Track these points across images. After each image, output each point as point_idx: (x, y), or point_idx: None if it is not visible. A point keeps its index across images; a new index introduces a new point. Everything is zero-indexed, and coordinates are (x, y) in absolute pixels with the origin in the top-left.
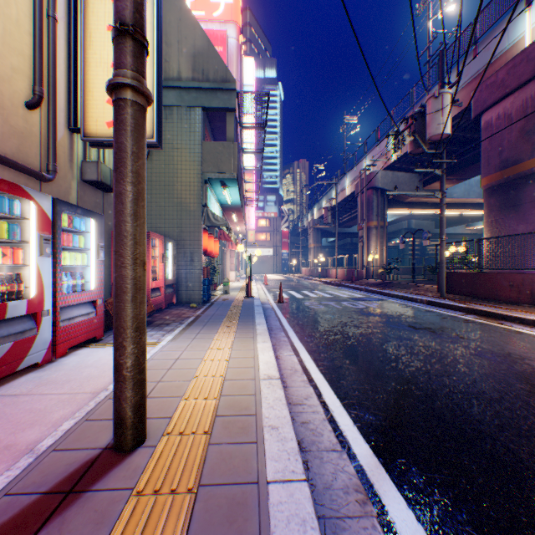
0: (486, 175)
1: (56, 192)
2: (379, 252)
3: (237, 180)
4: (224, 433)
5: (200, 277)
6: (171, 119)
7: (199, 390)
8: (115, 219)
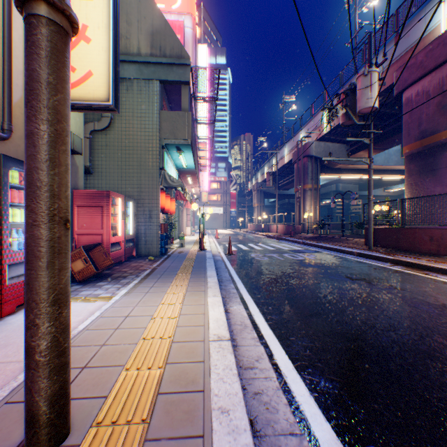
0: (406, 144)
1: (13, 151)
2: (313, 211)
3: (191, 146)
4: (165, 421)
5: (157, 232)
6: (132, 91)
7: (143, 357)
8: (26, 165)
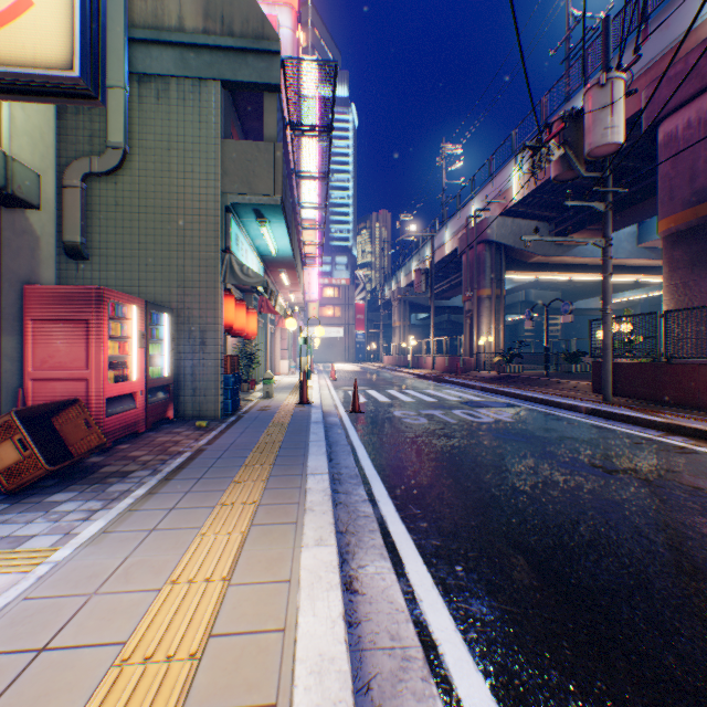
0: (667, 215)
1: None
2: (494, 333)
3: (284, 211)
4: None
5: (217, 372)
6: (167, 99)
7: None
8: None
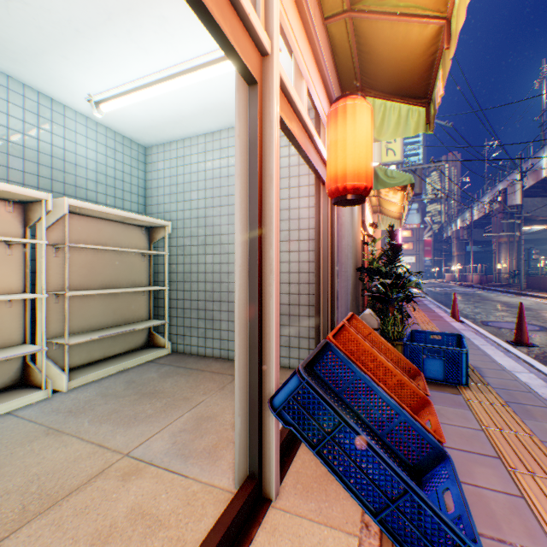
0: None
1: None
2: (509, 262)
3: None
4: None
5: None
6: None
7: None
8: None
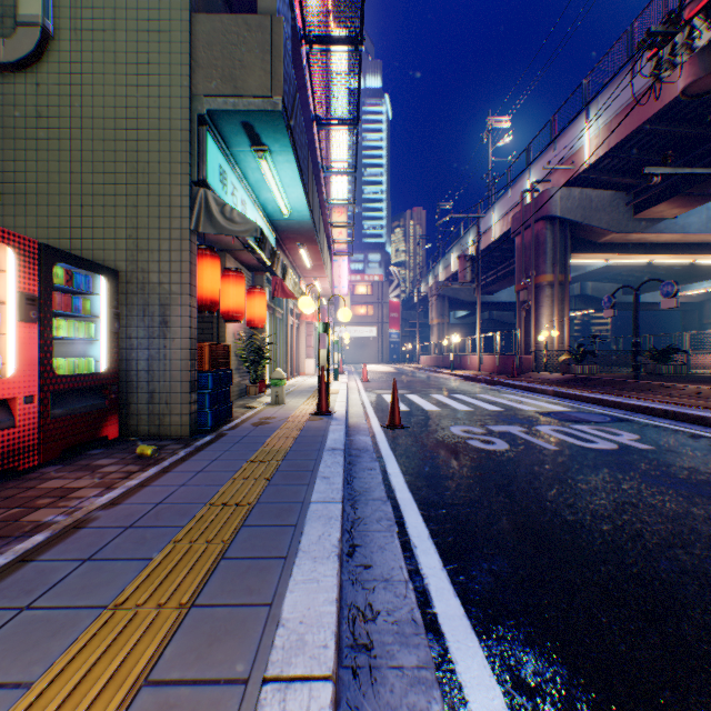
0: None
1: None
2: (557, 327)
3: (290, 133)
4: None
5: (185, 367)
6: None
7: None
8: None
